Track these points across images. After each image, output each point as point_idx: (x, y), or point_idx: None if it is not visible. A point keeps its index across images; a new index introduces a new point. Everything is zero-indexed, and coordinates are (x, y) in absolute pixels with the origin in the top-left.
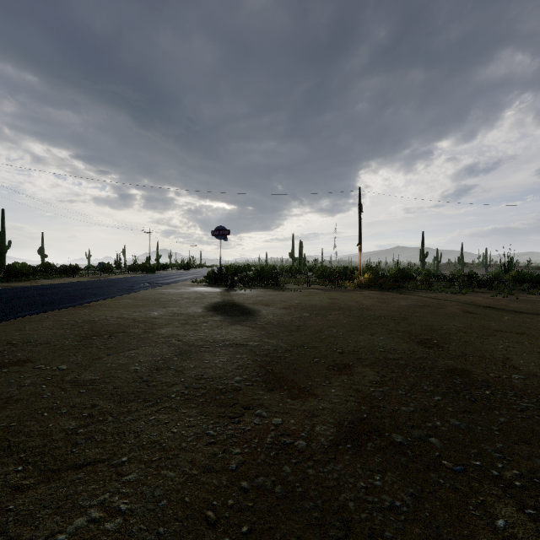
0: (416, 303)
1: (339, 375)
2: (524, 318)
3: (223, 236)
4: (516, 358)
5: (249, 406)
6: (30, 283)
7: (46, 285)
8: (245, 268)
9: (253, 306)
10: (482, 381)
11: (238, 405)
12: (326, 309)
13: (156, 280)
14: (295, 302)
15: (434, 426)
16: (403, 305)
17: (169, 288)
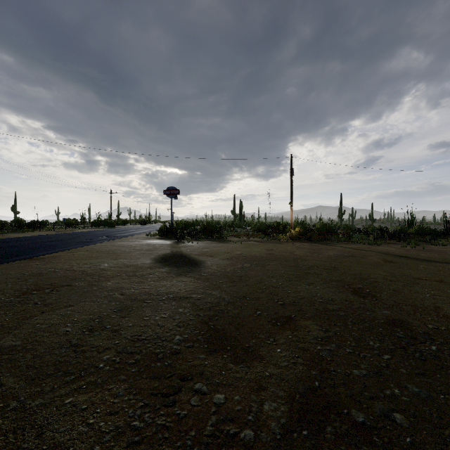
0: (342, 253)
1: (283, 331)
2: (437, 266)
3: (173, 195)
4: (446, 307)
5: (187, 376)
6: None
7: (11, 238)
8: (194, 223)
9: (199, 257)
10: (423, 334)
11: (175, 376)
12: (265, 259)
13: (114, 234)
14: (237, 253)
15: (393, 396)
16: (331, 255)
17: (124, 241)
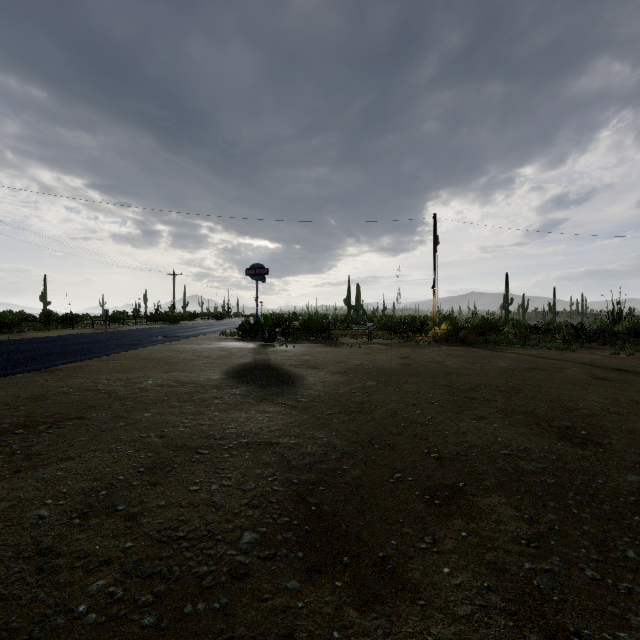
0: (519, 364)
1: (448, 519)
2: None
3: (260, 276)
4: None
5: None
6: (8, 337)
7: (29, 339)
8: (291, 318)
9: (295, 370)
10: None
11: None
12: (399, 373)
13: (175, 332)
14: (354, 363)
15: None
16: (504, 368)
17: (187, 343)
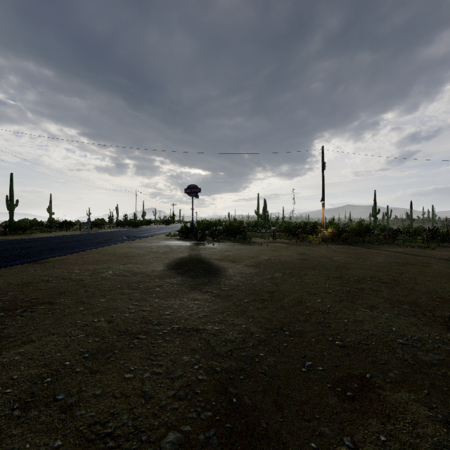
0: (393, 259)
1: (363, 417)
2: None
3: (194, 194)
4: None
5: None
6: (21, 237)
7: (34, 238)
8: (216, 223)
9: (219, 263)
10: None
11: None
12: (299, 267)
13: (135, 234)
14: (264, 258)
15: None
16: (382, 263)
17: (142, 242)
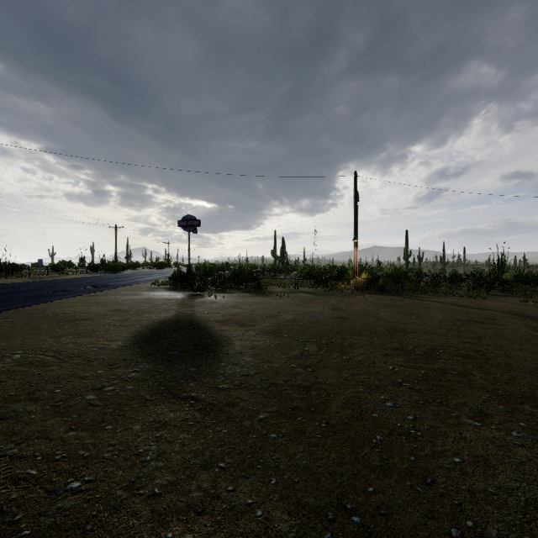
0: (452, 315)
1: None
2: None
3: (191, 228)
4: None
5: None
6: None
7: None
8: (223, 267)
9: (220, 328)
10: None
11: None
12: (339, 332)
13: (108, 282)
14: (287, 318)
15: None
16: (443, 321)
17: (113, 294)
